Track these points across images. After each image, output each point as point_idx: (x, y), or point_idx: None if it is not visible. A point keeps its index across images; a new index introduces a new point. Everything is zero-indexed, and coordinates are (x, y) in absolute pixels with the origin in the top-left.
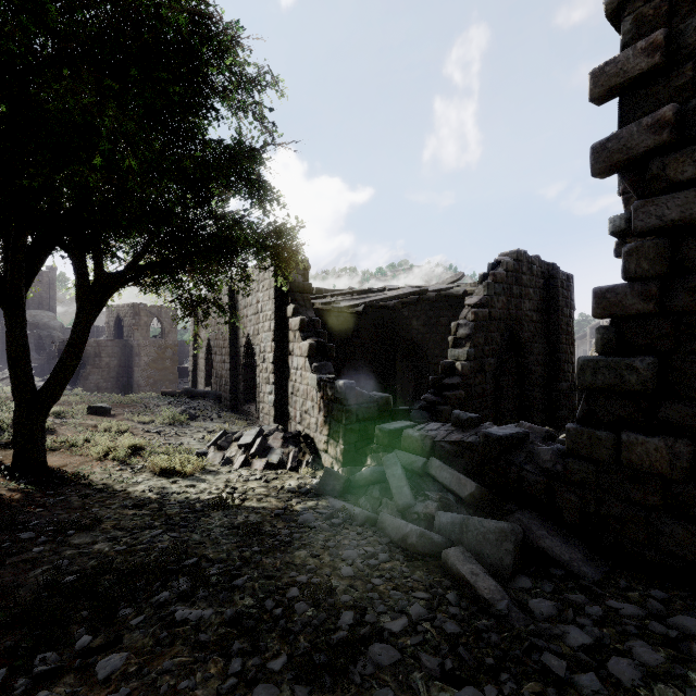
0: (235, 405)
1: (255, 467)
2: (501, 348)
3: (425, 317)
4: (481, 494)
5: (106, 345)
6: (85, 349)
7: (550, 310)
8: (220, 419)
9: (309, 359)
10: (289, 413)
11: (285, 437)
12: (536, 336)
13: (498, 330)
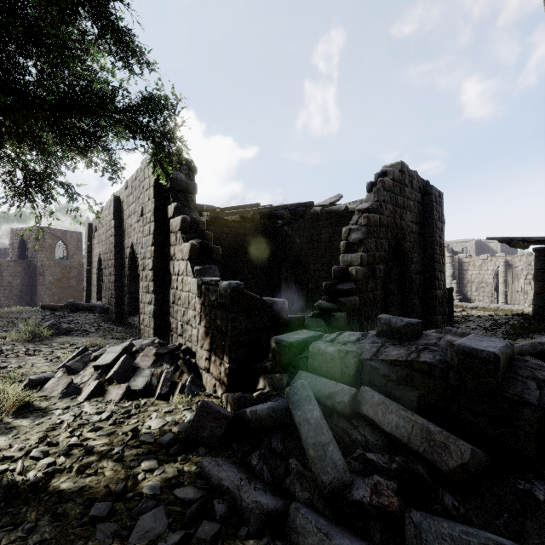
0: (121, 317)
1: (109, 396)
2: (389, 255)
3: (308, 234)
4: (477, 463)
5: (8, 265)
6: None
7: (426, 223)
8: (98, 332)
9: (191, 262)
10: (171, 325)
11: (158, 354)
12: (415, 246)
13: (386, 237)
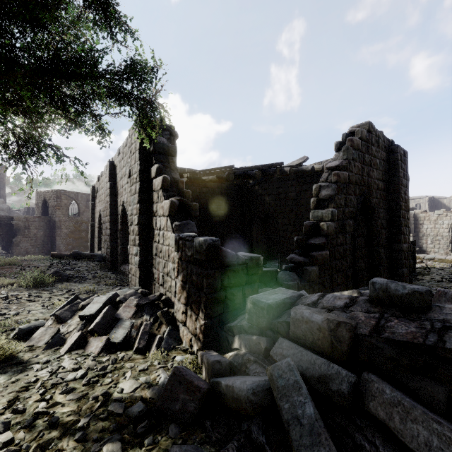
0: (115, 265)
1: (89, 349)
2: (358, 211)
3: (276, 193)
4: None
5: (33, 220)
6: (16, 223)
7: (391, 180)
8: (94, 279)
9: (170, 218)
10: (153, 275)
11: (139, 305)
12: (381, 202)
13: (354, 193)
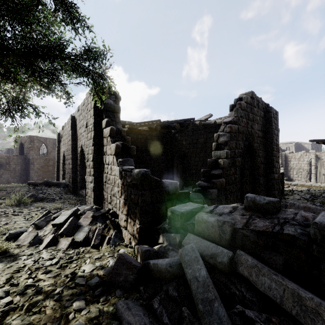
0: (75, 190)
1: (60, 246)
2: (244, 151)
3: (190, 139)
4: None
5: (13, 158)
6: None
7: (267, 131)
8: (60, 200)
9: (116, 156)
10: (104, 196)
11: (94, 216)
12: (260, 146)
13: (242, 140)
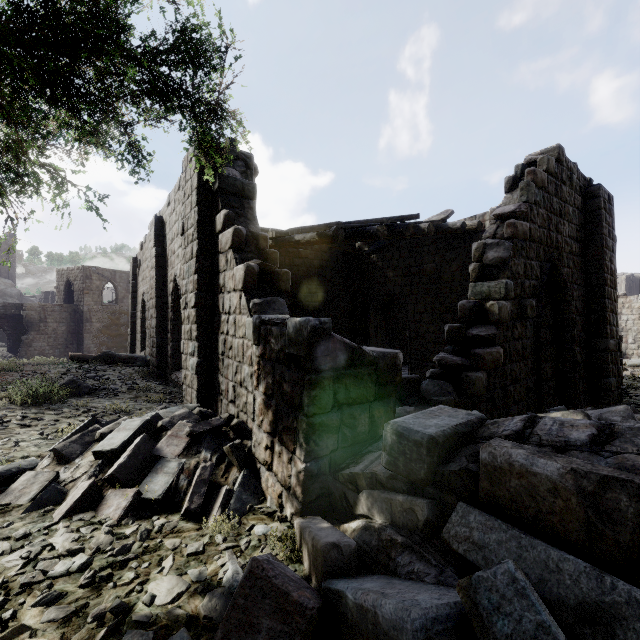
0: (164, 372)
1: (104, 511)
2: (543, 285)
3: (404, 265)
4: None
5: (52, 309)
6: (28, 314)
7: (589, 240)
8: (130, 392)
9: (246, 293)
10: (219, 385)
11: (193, 433)
12: (575, 274)
13: (537, 258)
